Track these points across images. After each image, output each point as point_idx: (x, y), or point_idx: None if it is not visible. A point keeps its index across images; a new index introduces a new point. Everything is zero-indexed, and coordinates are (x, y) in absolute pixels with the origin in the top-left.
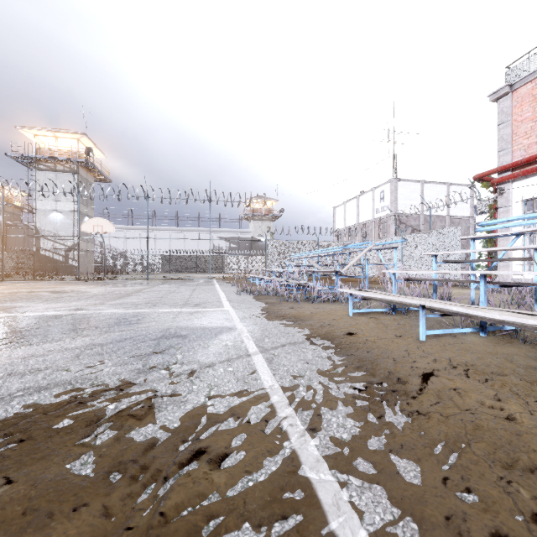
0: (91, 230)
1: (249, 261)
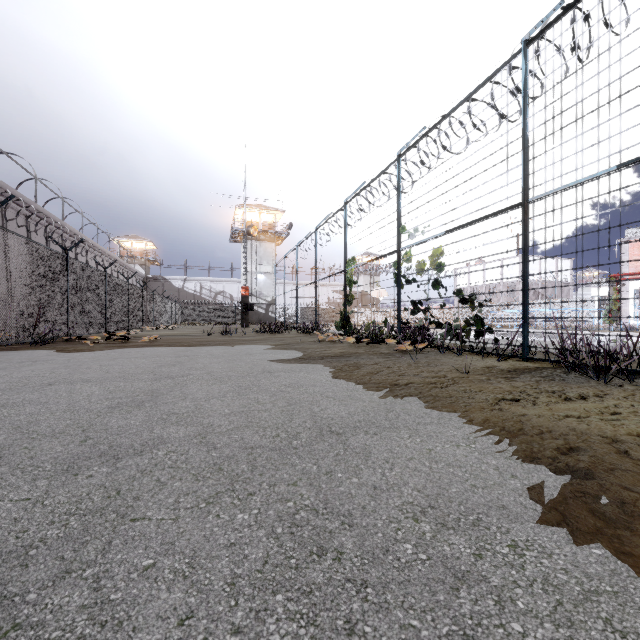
0: (376, 295)
1: (372, 313)
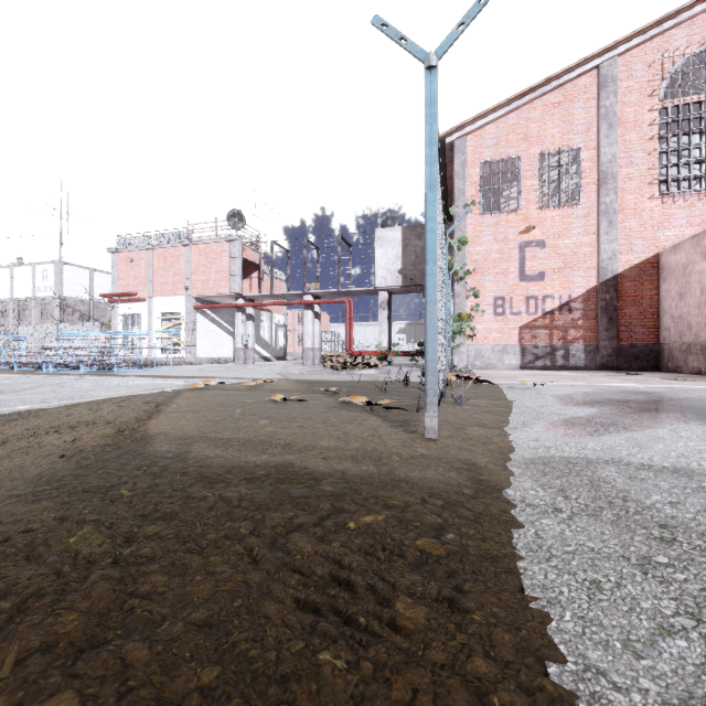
0: None
1: None
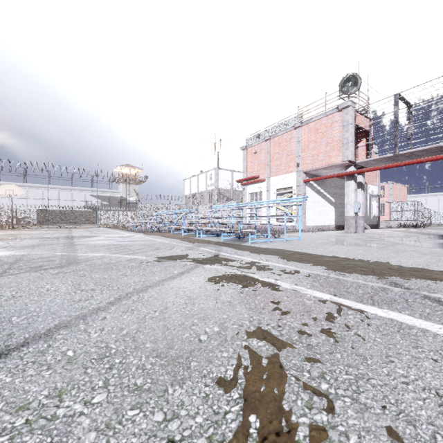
0: (3, 193)
1: (120, 215)
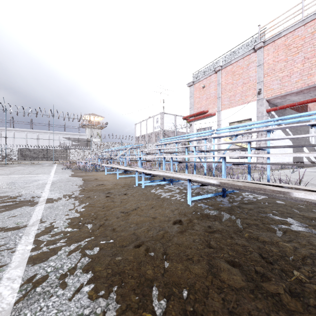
0: None
1: (85, 153)
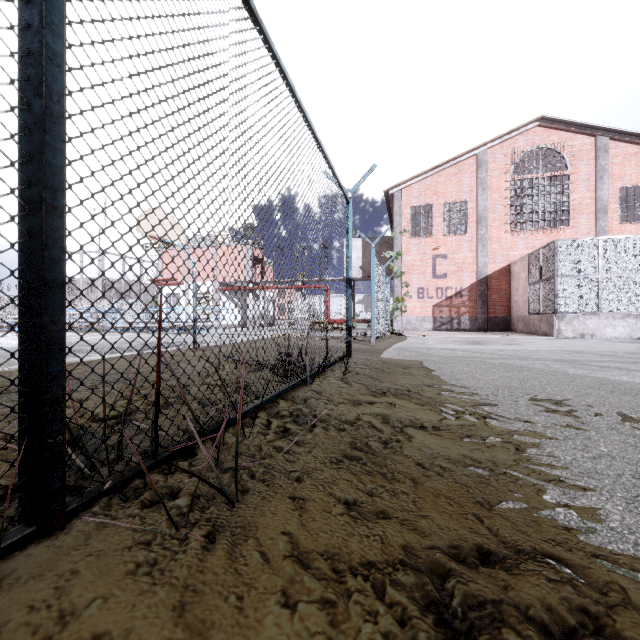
0: None
1: None
